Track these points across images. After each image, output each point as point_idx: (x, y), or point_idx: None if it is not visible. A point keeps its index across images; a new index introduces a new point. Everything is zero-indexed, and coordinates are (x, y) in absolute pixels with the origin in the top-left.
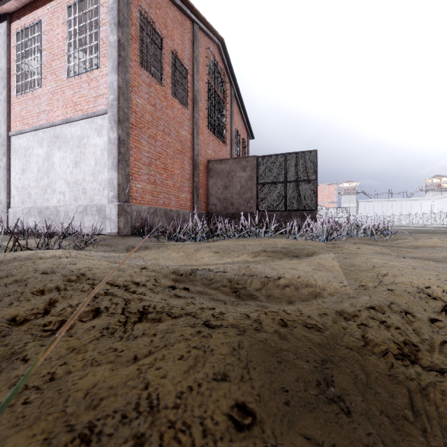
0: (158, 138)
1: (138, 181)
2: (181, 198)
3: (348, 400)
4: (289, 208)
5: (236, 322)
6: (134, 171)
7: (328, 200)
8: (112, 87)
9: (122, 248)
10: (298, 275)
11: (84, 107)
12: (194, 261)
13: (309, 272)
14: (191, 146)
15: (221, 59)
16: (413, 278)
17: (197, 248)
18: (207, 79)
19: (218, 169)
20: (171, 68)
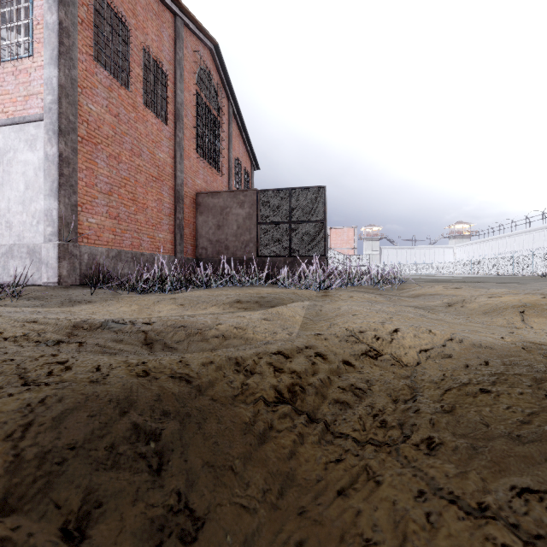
0: (122, 159)
1: (92, 215)
2: (158, 238)
3: (168, 456)
4: (294, 253)
5: (71, 376)
6: (85, 200)
7: (347, 246)
8: (51, 85)
9: (55, 302)
10: (235, 324)
11: (9, 108)
12: (145, 315)
13: (254, 321)
14: (172, 173)
15: (215, 67)
16: (357, 322)
17: (157, 300)
18: (195, 90)
19: (209, 204)
20: (143, 69)
